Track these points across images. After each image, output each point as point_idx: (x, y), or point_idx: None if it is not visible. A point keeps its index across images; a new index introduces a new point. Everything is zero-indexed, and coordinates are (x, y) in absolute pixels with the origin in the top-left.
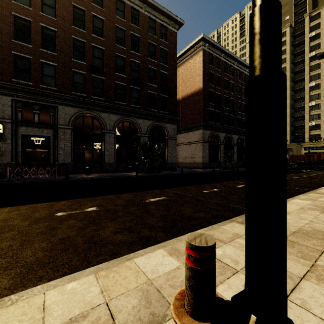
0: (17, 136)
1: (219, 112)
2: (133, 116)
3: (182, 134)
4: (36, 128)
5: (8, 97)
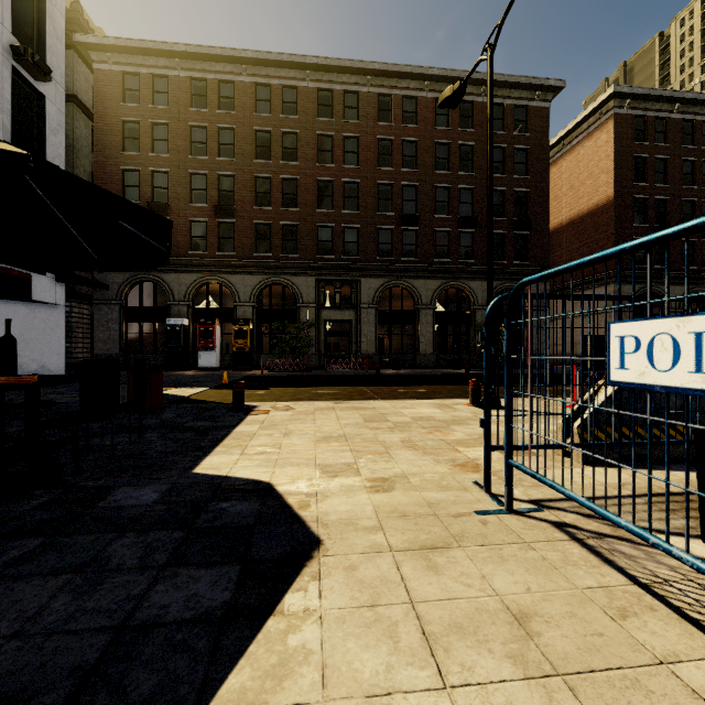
0: (320, 322)
1: None
2: (464, 277)
3: None
4: (338, 311)
5: (312, 278)
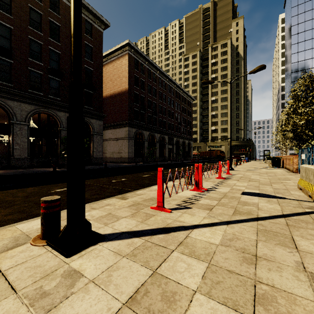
0: None
1: (144, 113)
2: (53, 108)
3: (110, 130)
4: None
5: None
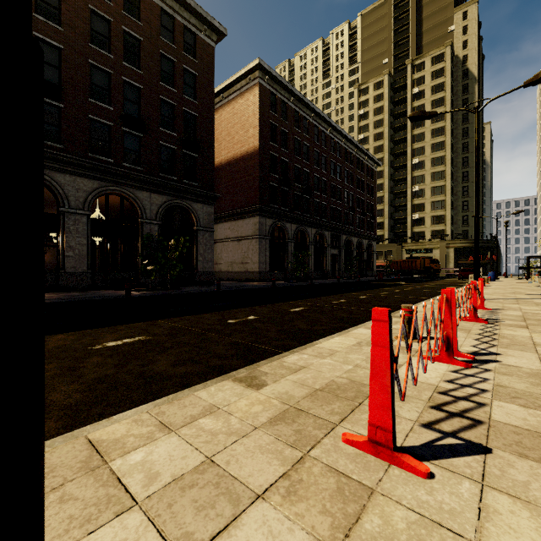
0: None
1: (286, 190)
2: (129, 184)
3: (227, 224)
4: None
5: None
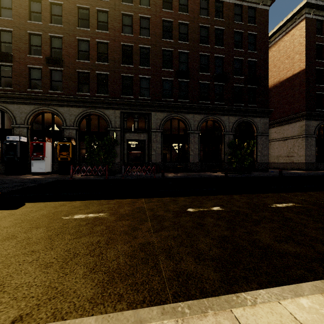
0: (124, 141)
1: None
2: (217, 113)
3: (273, 129)
4: (136, 134)
5: (118, 111)
